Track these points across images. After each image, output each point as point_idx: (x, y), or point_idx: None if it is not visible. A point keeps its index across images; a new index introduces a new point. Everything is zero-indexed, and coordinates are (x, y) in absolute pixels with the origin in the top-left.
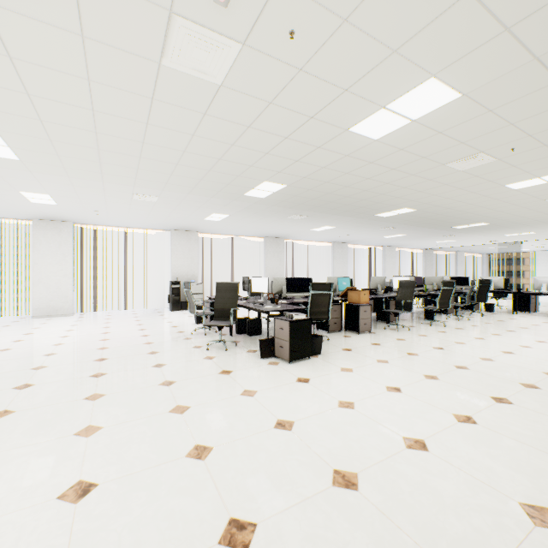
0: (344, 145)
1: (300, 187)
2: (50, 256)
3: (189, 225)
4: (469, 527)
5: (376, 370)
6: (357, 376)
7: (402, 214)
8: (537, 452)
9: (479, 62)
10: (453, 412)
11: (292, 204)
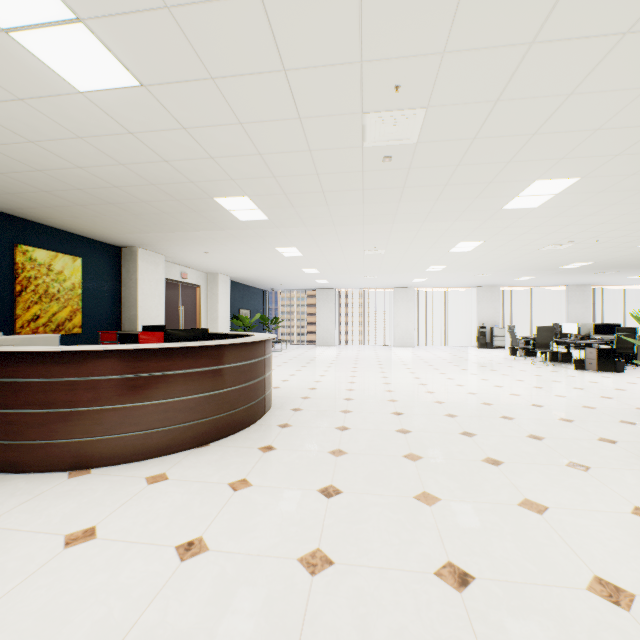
0: (636, 249)
1: (605, 262)
2: (402, 309)
3: (496, 283)
4: None
5: None
6: None
7: None
8: None
9: None
10: None
11: (599, 268)
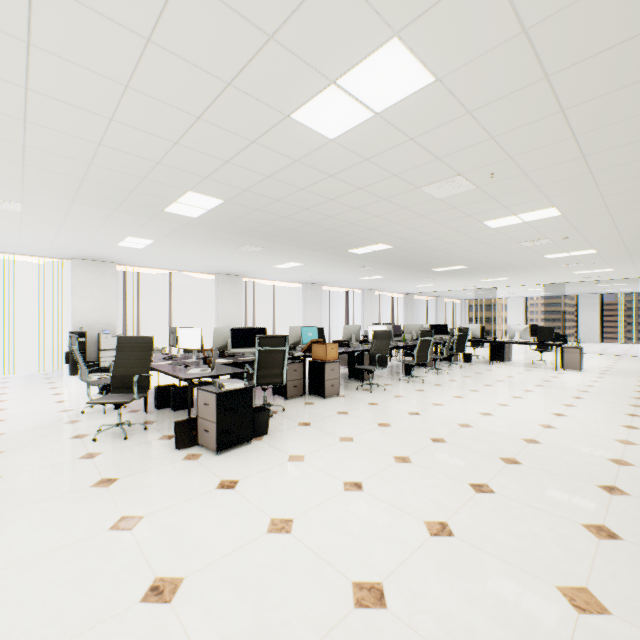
0: (290, 142)
1: (243, 204)
2: None
3: (98, 253)
4: None
5: (336, 454)
6: (308, 468)
7: (377, 251)
8: (526, 578)
9: (456, 22)
10: (425, 517)
11: (240, 229)
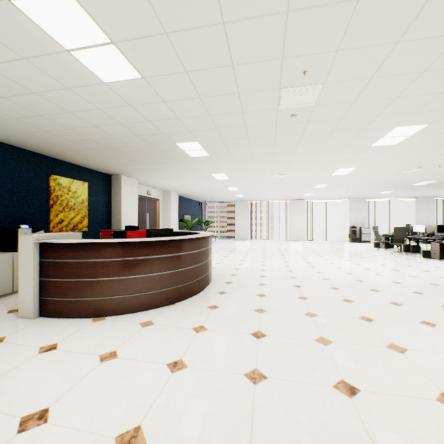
0: None
1: None
2: (295, 215)
3: (363, 196)
4: None
5: None
6: None
7: None
8: None
9: None
10: None
11: (441, 185)
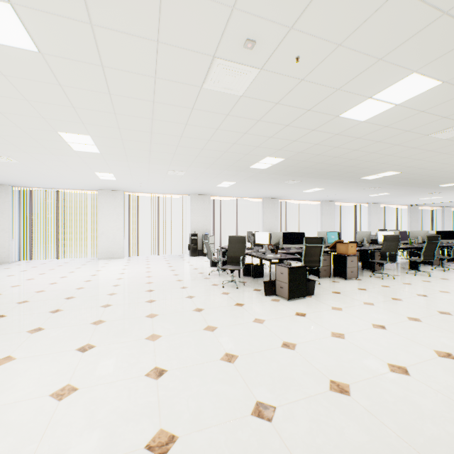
0: (335, 127)
1: (295, 159)
2: (109, 216)
3: (204, 191)
4: (444, 432)
5: (362, 310)
6: (346, 314)
7: (386, 176)
8: None
9: None
10: (434, 348)
11: (288, 172)
